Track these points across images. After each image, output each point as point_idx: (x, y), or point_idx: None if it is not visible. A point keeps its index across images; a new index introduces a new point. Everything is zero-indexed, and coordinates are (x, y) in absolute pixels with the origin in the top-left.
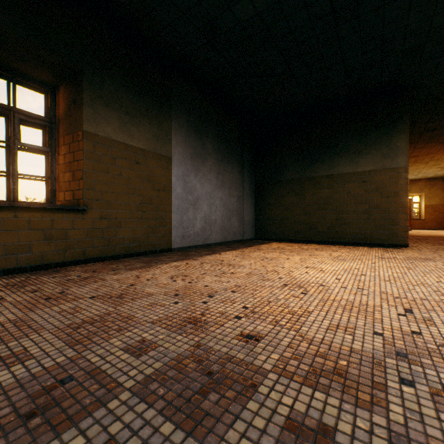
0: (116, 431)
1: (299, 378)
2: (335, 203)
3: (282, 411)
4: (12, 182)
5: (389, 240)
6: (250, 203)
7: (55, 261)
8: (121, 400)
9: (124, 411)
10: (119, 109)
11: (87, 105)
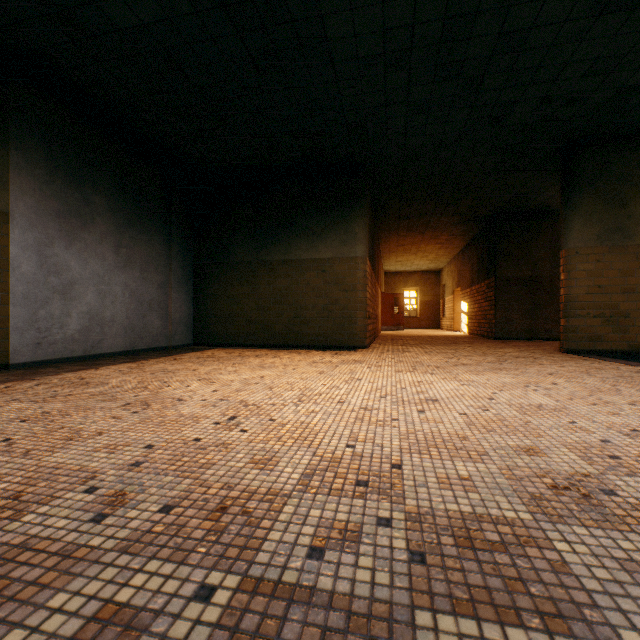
0: None
1: None
2: (294, 296)
3: None
4: None
5: (348, 341)
6: (185, 293)
7: None
8: None
9: None
10: None
11: None
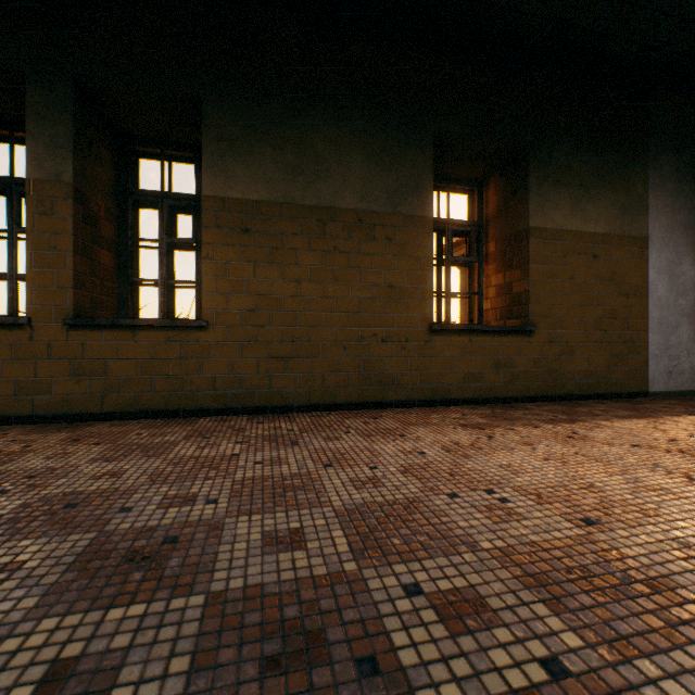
0: None
1: None
2: None
3: None
4: (446, 302)
5: None
6: None
7: (502, 395)
8: None
9: None
10: (570, 184)
11: (532, 192)
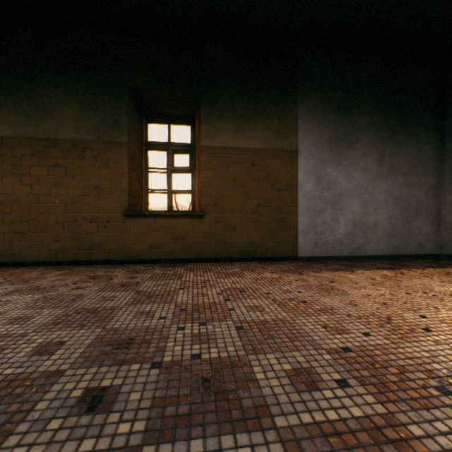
0: None
1: None
2: None
3: None
4: (168, 197)
5: None
6: None
7: (180, 258)
8: None
9: None
10: (233, 116)
11: (204, 123)
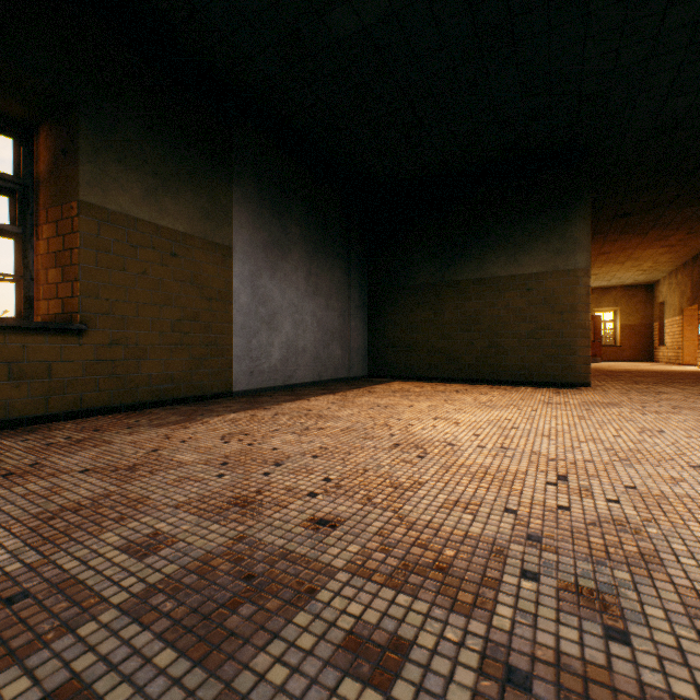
0: (84, 667)
1: (380, 577)
2: (487, 322)
3: (343, 623)
4: None
5: (564, 377)
6: (361, 321)
7: (30, 415)
8: (102, 623)
9: (103, 637)
10: (143, 168)
11: (86, 158)
